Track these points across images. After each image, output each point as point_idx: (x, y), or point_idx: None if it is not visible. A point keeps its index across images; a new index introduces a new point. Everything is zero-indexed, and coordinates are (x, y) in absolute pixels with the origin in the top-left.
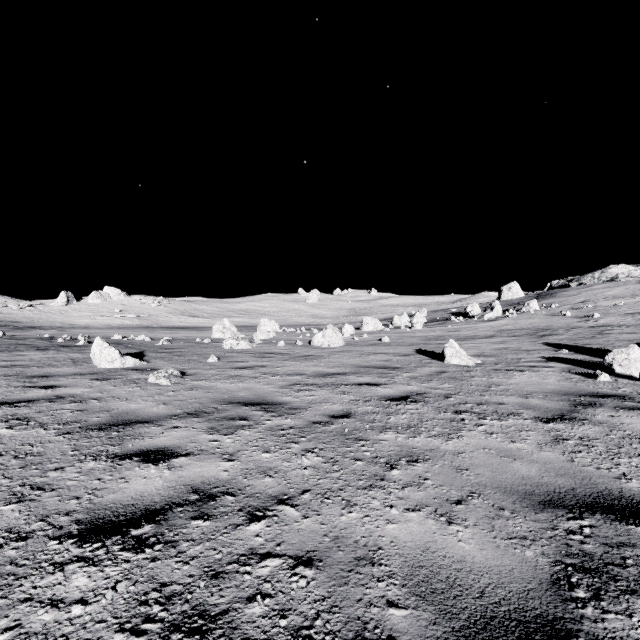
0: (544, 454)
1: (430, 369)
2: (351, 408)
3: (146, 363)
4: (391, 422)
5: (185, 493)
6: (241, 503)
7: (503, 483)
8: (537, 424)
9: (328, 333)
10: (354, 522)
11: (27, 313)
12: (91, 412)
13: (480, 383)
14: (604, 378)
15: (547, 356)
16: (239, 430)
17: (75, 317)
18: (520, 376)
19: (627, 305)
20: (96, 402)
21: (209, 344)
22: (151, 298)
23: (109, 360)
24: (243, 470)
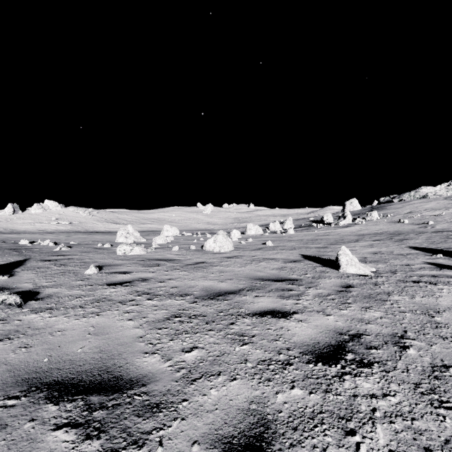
0: None
1: (332, 281)
2: (263, 397)
3: (6, 277)
4: None
5: None
6: None
7: None
8: None
9: (219, 238)
10: None
11: None
12: None
13: (410, 307)
14: None
15: (430, 261)
16: None
17: (18, 224)
18: (442, 292)
19: (447, 215)
20: None
21: (107, 249)
22: (82, 209)
23: None
24: None
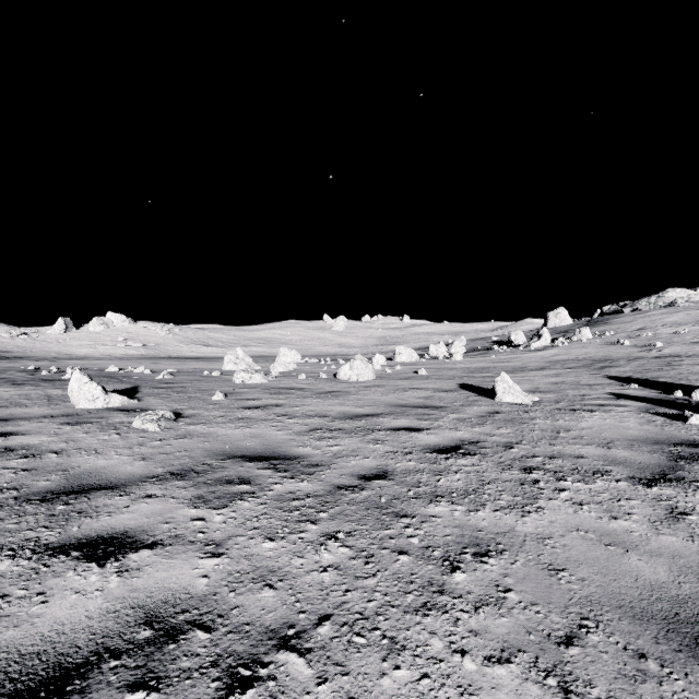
0: (665, 540)
1: (480, 409)
2: (387, 464)
3: (137, 401)
4: (442, 486)
5: (131, 625)
6: (218, 647)
7: (626, 598)
8: (637, 488)
9: (356, 365)
10: (404, 692)
11: (20, 342)
12: (41, 472)
13: (545, 427)
14: (696, 421)
15: (615, 392)
16: (236, 500)
17: (74, 346)
18: (591, 418)
19: (691, 333)
20: (54, 457)
21: (218, 377)
22: (159, 325)
23: (89, 398)
24: (231, 575)
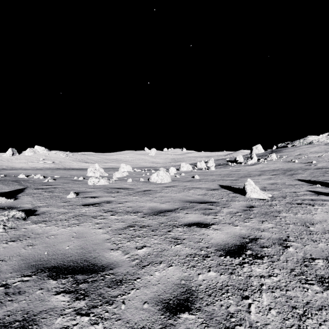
0: None
1: (240, 203)
2: (190, 277)
3: (13, 200)
4: (258, 324)
5: None
6: None
7: None
8: None
9: (160, 173)
10: None
11: None
12: None
13: (293, 221)
14: None
15: (311, 190)
16: None
17: (16, 163)
18: (316, 211)
19: (326, 156)
20: None
21: (81, 181)
22: (62, 152)
23: None
24: None
